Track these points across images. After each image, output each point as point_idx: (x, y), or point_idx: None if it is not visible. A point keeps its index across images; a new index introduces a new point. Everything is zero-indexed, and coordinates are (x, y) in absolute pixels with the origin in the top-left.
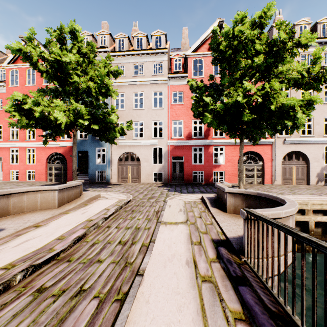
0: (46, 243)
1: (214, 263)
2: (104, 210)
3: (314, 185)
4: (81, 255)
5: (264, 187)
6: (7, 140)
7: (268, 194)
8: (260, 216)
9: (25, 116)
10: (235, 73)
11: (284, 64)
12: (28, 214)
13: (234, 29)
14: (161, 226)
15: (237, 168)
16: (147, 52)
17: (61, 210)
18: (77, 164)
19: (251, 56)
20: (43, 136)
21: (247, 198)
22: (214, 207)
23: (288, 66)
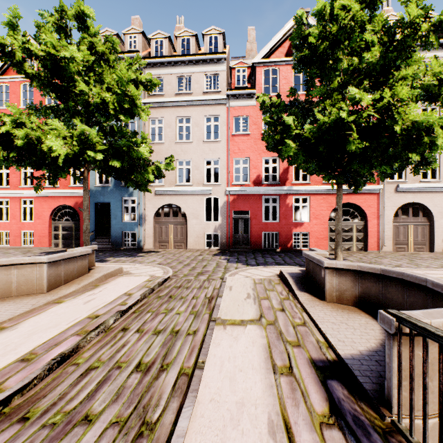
0: None
1: (331, 432)
2: (124, 297)
3: (441, 253)
4: (55, 400)
5: (370, 256)
6: None
7: (404, 272)
8: None
9: (4, 146)
10: (332, 79)
11: (409, 66)
12: None
13: (334, 5)
14: (217, 328)
15: (328, 228)
16: (196, 59)
17: (50, 297)
18: (95, 222)
19: (358, 51)
20: (34, 177)
21: (361, 278)
22: (303, 291)
23: (416, 68)
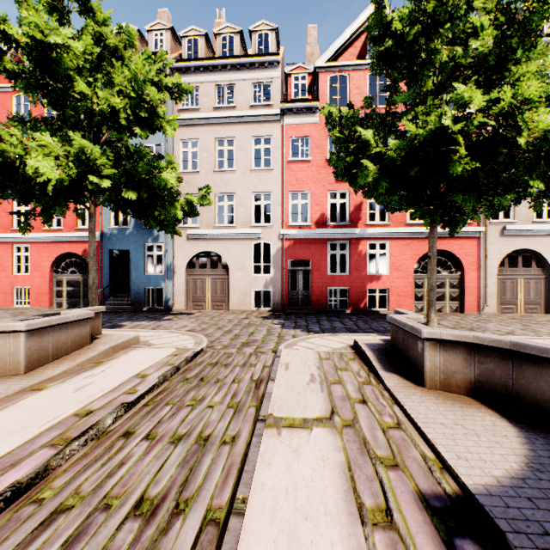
0: None
1: None
2: (134, 380)
3: None
4: None
5: (469, 319)
6: None
7: None
8: None
9: None
10: (425, 79)
11: (530, 60)
12: None
13: None
14: (267, 434)
15: (413, 283)
16: (241, 62)
17: (27, 381)
18: (110, 275)
19: (463, 37)
20: (19, 214)
21: (479, 354)
22: (390, 372)
23: (540, 64)
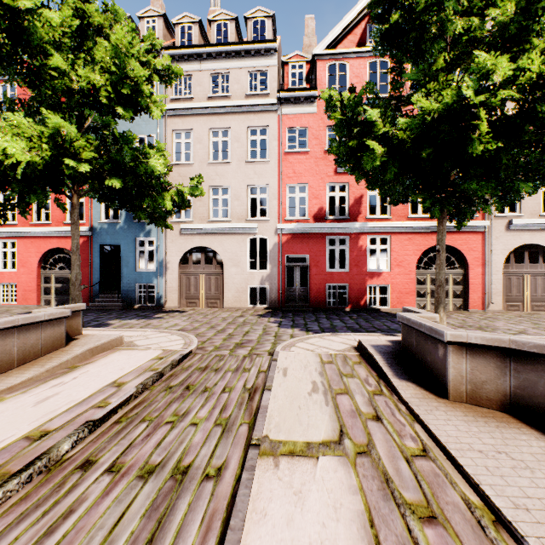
0: None
1: None
2: (108, 389)
3: None
4: None
5: (475, 317)
6: None
7: None
8: None
9: None
10: (436, 55)
11: None
12: None
13: None
14: (261, 466)
15: (415, 279)
16: (237, 49)
17: None
18: (100, 271)
19: (480, 5)
20: None
21: (516, 362)
22: (404, 379)
23: None
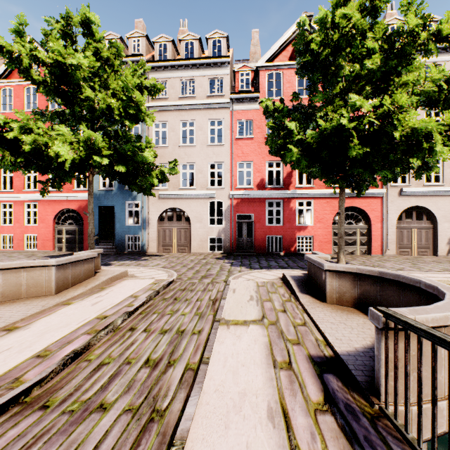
0: (13, 367)
1: (324, 417)
2: (130, 299)
3: (444, 256)
4: (72, 391)
5: (373, 260)
6: None
7: (400, 274)
8: (430, 333)
9: (11, 151)
10: (334, 85)
11: (410, 72)
12: (3, 307)
13: (335, 14)
14: (220, 328)
15: (332, 232)
16: (200, 63)
17: (59, 299)
18: (99, 226)
19: (359, 58)
20: (40, 182)
21: (360, 280)
22: (304, 293)
23: (416, 75)
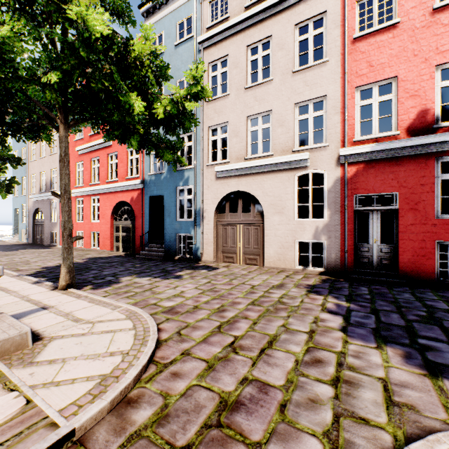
0: None
1: None
2: None
3: None
4: None
5: None
6: (74, 186)
7: None
8: None
9: None
10: None
11: None
12: None
13: None
14: None
15: None
16: None
17: None
18: (149, 222)
19: None
20: None
21: None
22: None
23: None
